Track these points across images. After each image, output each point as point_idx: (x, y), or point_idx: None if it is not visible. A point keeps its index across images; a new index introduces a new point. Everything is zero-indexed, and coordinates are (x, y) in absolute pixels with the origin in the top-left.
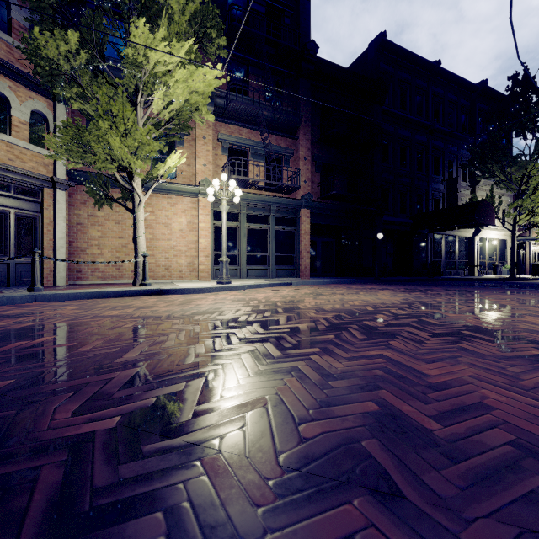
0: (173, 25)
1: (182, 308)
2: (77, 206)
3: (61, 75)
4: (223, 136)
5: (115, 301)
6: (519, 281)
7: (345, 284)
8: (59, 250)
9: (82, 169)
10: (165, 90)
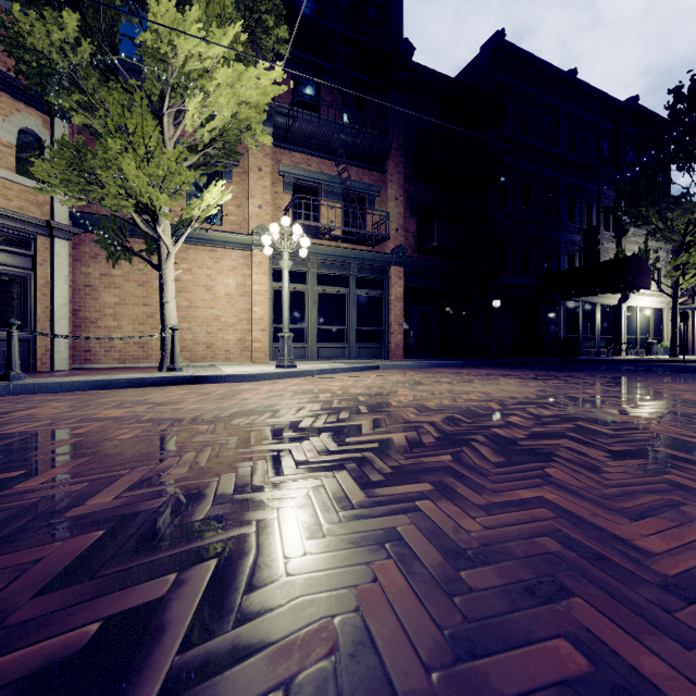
0: (213, 5)
1: (219, 405)
2: (84, 262)
3: (55, 75)
4: (286, 167)
5: (127, 393)
6: (684, 364)
7: (451, 368)
8: (59, 322)
9: (93, 211)
10: (202, 98)
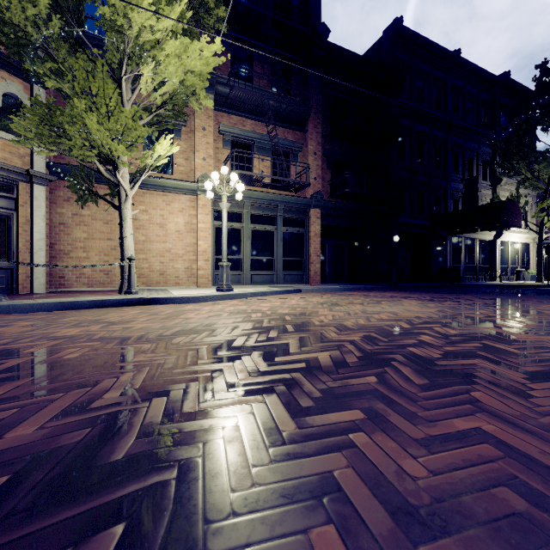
0: None
1: (164, 324)
2: (59, 204)
3: (30, 45)
4: (225, 127)
5: (89, 313)
6: (549, 288)
7: (360, 291)
8: (37, 253)
9: (66, 162)
10: (154, 66)
